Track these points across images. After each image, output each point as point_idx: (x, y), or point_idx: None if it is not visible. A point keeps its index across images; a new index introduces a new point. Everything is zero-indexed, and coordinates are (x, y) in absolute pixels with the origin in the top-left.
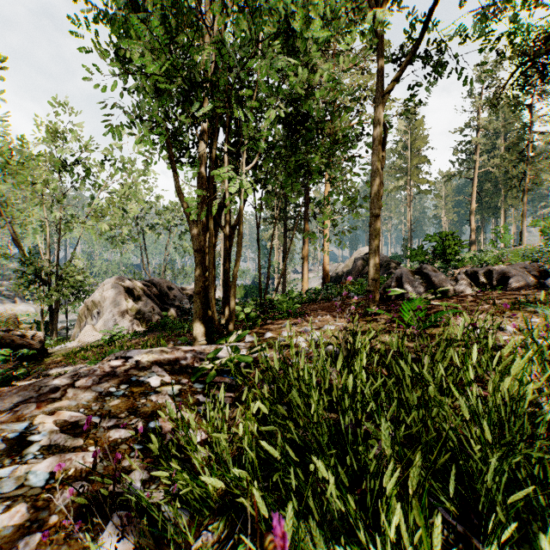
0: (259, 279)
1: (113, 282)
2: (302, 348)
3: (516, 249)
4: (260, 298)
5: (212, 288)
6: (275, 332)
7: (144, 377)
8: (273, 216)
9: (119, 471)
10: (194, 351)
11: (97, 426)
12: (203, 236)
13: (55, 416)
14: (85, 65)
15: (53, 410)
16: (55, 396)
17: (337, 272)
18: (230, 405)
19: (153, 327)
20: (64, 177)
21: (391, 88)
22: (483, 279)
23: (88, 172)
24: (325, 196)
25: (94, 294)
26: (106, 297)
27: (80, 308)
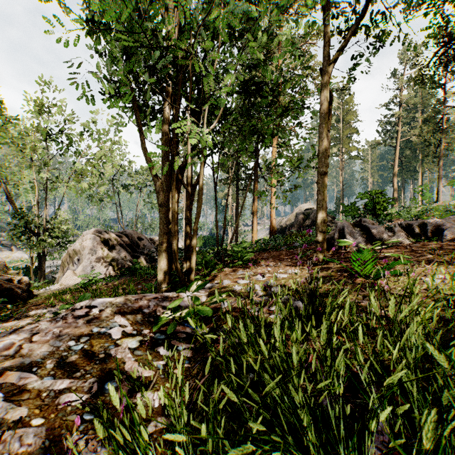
0: (217, 231)
1: (91, 233)
2: (260, 298)
3: (437, 205)
4: (217, 247)
5: (175, 239)
6: (232, 279)
7: (106, 328)
8: (227, 178)
9: (61, 454)
10: (157, 298)
11: (47, 390)
12: (166, 192)
13: (3, 378)
14: (46, 18)
15: (3, 370)
16: (9, 353)
17: (281, 225)
18: (191, 358)
19: (125, 273)
20: (51, 145)
21: (338, 57)
22: (418, 231)
23: (71, 140)
24: (274, 158)
25: (75, 243)
26: (85, 246)
27: (63, 256)
